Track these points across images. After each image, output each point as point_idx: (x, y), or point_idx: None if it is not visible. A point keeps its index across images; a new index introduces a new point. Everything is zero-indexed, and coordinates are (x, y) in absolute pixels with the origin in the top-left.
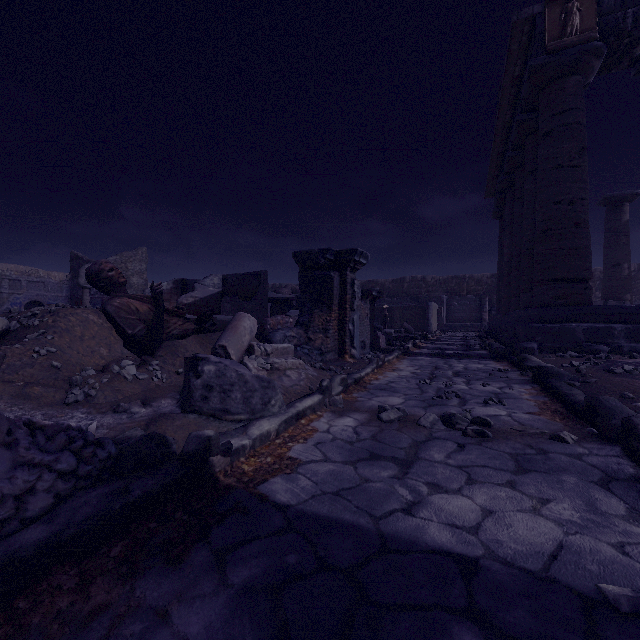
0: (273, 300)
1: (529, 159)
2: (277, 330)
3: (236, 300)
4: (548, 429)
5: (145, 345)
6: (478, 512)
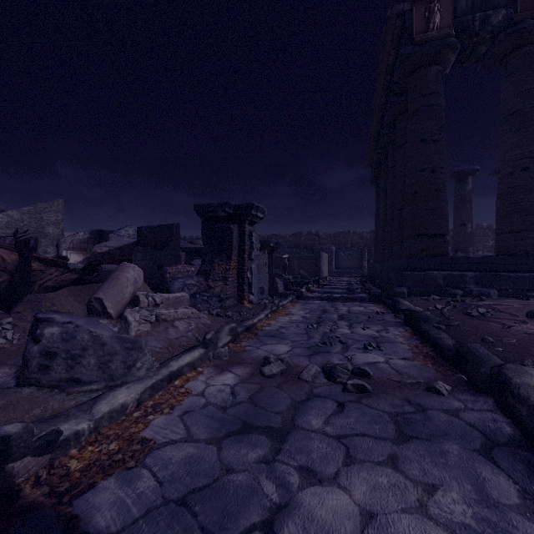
0: (187, 250)
1: (400, 135)
2: (176, 279)
3: (148, 250)
4: (423, 377)
5: (6, 299)
6: (356, 517)
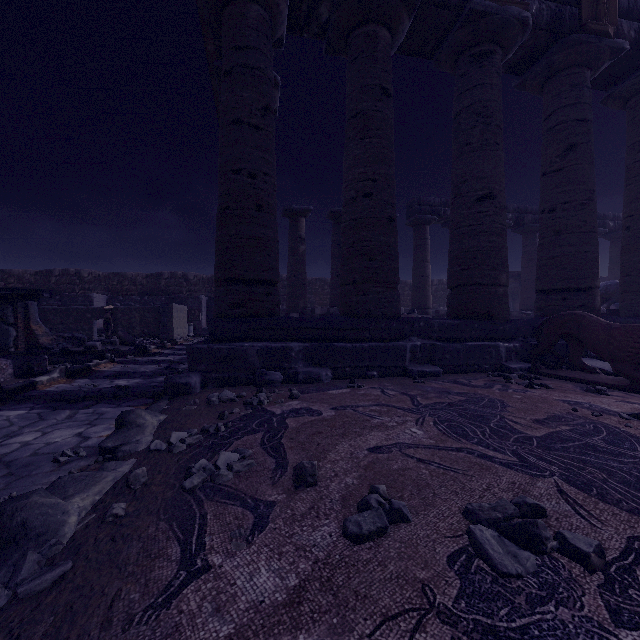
0: None
1: None
2: None
3: None
4: None
5: None
6: None
